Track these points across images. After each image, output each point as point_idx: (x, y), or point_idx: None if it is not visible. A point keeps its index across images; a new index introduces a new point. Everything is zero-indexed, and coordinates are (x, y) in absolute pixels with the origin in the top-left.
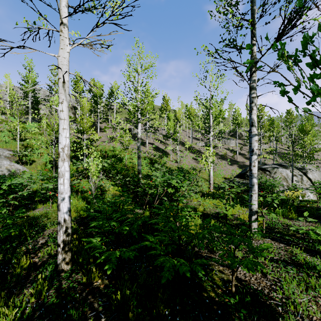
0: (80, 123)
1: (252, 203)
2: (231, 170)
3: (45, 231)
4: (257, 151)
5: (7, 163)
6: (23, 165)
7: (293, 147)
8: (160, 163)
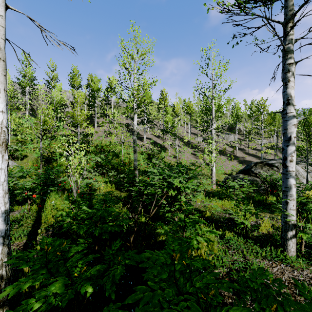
0: (73, 116)
1: (288, 214)
2: (231, 165)
3: None
4: (295, 140)
5: None
6: (14, 160)
7: (308, 140)
8: (158, 158)
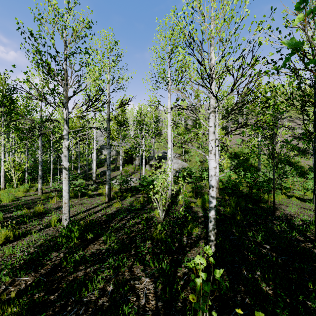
0: None
1: (312, 188)
2: None
3: (207, 189)
4: None
5: (180, 161)
6: (185, 162)
7: None
8: (292, 162)
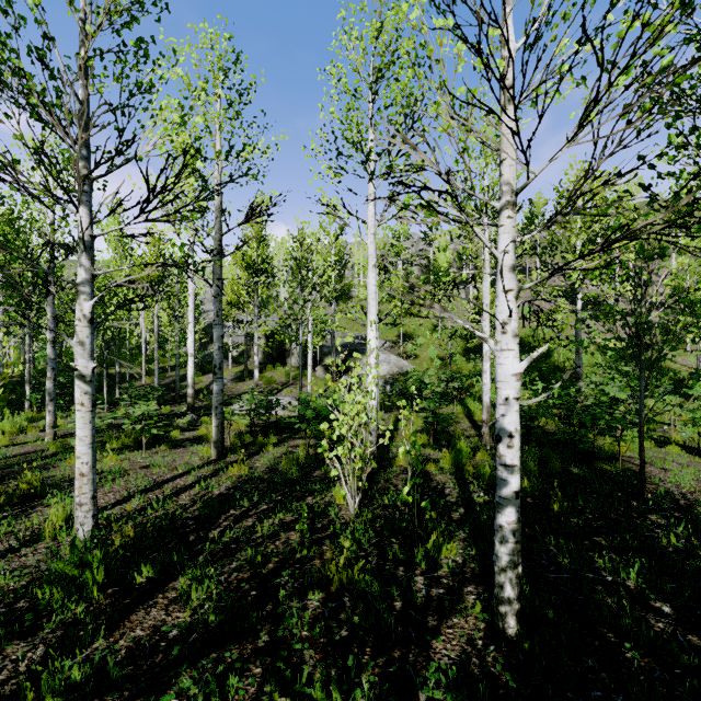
0: (478, 299)
1: None
2: None
3: (461, 424)
4: None
5: (394, 358)
6: (407, 360)
7: None
8: None
